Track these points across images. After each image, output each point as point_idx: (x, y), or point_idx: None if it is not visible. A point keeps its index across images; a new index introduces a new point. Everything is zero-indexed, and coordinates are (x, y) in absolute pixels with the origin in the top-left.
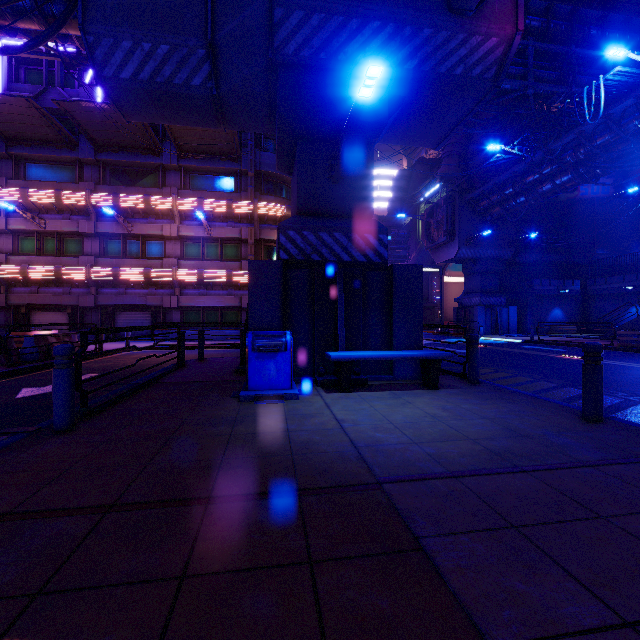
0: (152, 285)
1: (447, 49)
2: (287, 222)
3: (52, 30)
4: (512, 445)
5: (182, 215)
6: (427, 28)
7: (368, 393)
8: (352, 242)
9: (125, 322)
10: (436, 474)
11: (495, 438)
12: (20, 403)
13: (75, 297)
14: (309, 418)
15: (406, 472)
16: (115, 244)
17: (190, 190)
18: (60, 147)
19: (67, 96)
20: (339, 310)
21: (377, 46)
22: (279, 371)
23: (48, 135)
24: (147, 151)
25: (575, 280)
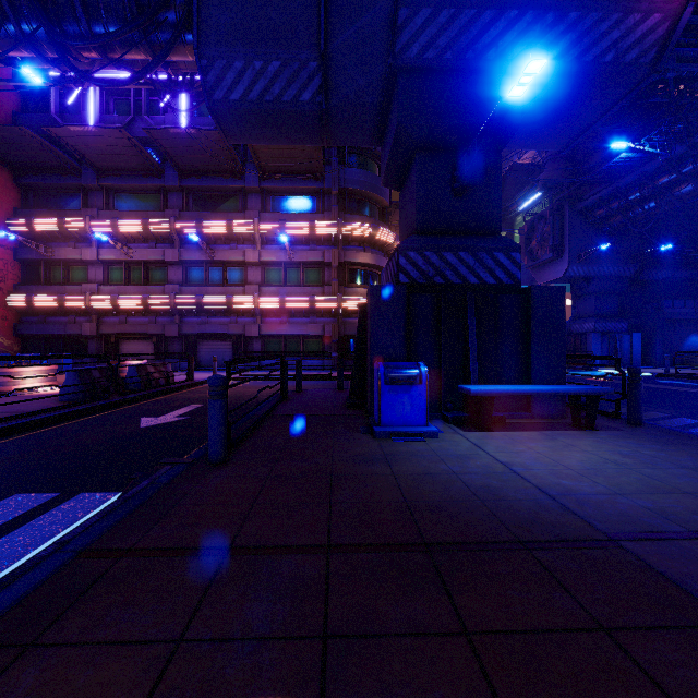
0: (233, 313)
1: (596, 33)
2: (407, 242)
3: (160, 58)
4: None
5: (263, 239)
6: (574, 11)
7: (513, 433)
8: (480, 262)
9: (207, 351)
10: (677, 533)
11: None
12: (148, 433)
13: (160, 326)
14: (467, 459)
15: (636, 529)
16: (197, 271)
17: (271, 213)
18: (146, 176)
19: (153, 124)
20: (470, 338)
21: (512, 38)
22: (414, 406)
23: (136, 164)
24: (229, 174)
25: None
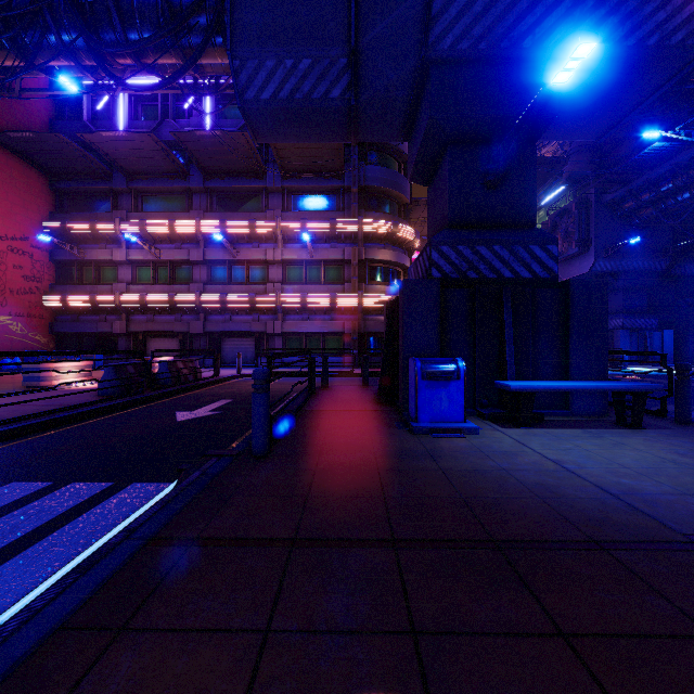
0: (256, 311)
1: (640, 16)
2: (439, 236)
3: (192, 61)
4: None
5: (285, 238)
6: None
7: (555, 430)
8: (514, 256)
9: (230, 348)
10: None
11: None
12: (186, 426)
13: (186, 324)
14: (514, 456)
15: None
16: (221, 270)
17: (293, 212)
18: (173, 178)
19: (179, 127)
20: (507, 334)
21: (550, 25)
22: (451, 402)
23: (163, 167)
24: (252, 175)
25: None
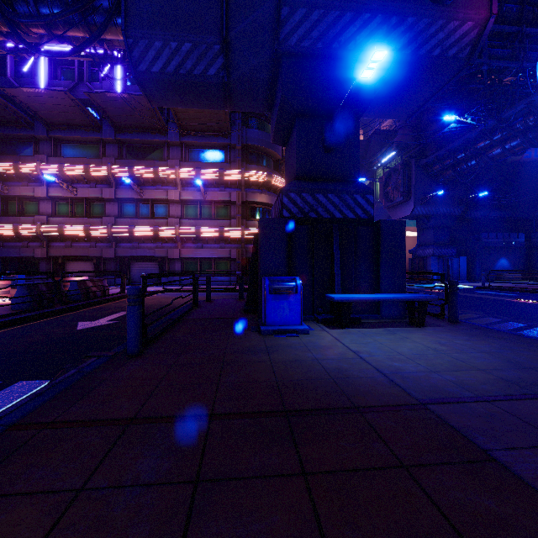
0: (159, 240)
1: (427, 34)
2: (289, 186)
3: (96, 36)
4: (522, 375)
5: (183, 182)
6: (411, 17)
7: (365, 329)
8: (343, 202)
9: (138, 270)
10: (468, 398)
11: (502, 369)
12: (83, 333)
13: (99, 250)
14: (328, 349)
15: (440, 395)
16: (130, 207)
17: (189, 162)
18: (88, 130)
19: (93, 89)
20: (335, 259)
21: (366, 34)
22: (291, 310)
23: (79, 120)
24: (155, 131)
25: (520, 233)
